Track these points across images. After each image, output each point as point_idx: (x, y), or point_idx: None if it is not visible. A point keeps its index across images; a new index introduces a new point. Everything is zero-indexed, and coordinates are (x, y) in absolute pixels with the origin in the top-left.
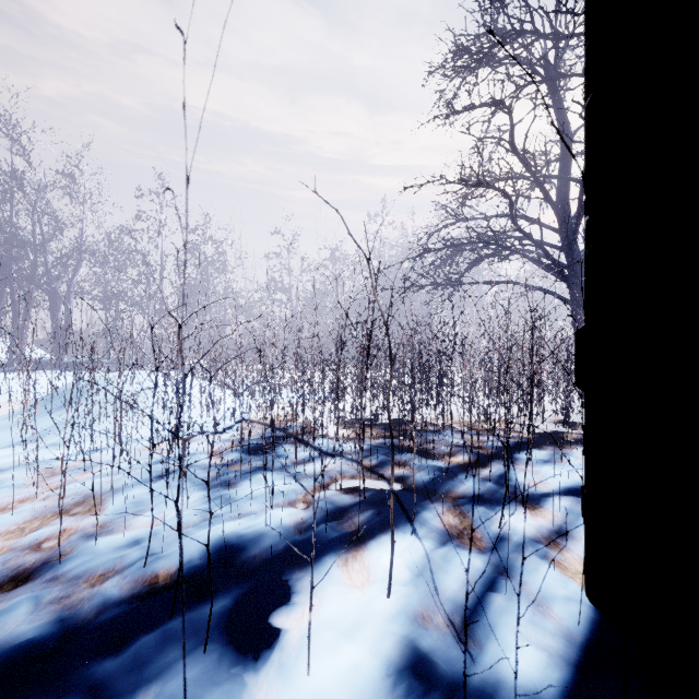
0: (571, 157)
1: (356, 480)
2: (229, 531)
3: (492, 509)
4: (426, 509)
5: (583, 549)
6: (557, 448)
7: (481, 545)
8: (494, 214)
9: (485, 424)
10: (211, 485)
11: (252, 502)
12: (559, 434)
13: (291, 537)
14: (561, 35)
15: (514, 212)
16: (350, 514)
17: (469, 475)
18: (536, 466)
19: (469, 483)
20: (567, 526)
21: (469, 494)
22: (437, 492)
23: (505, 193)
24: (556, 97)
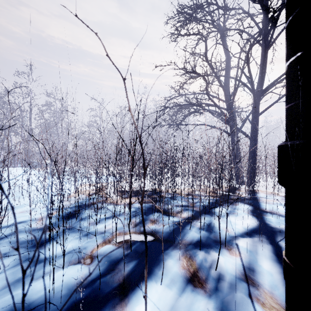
0: (230, 68)
1: (127, 234)
2: (20, 300)
3: (208, 253)
4: (169, 257)
5: (268, 284)
6: (231, 205)
7: (206, 287)
8: (196, 93)
9: (194, 192)
10: (26, 249)
11: (51, 263)
12: (229, 197)
13: (71, 300)
14: (228, 8)
15: (207, 89)
16: (119, 267)
17: (191, 227)
18: (224, 218)
19: (192, 233)
20: (253, 264)
21: (193, 241)
22: (175, 241)
23: (204, 78)
24: (223, 40)
